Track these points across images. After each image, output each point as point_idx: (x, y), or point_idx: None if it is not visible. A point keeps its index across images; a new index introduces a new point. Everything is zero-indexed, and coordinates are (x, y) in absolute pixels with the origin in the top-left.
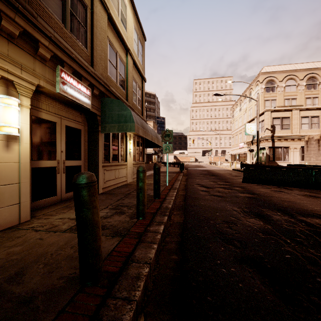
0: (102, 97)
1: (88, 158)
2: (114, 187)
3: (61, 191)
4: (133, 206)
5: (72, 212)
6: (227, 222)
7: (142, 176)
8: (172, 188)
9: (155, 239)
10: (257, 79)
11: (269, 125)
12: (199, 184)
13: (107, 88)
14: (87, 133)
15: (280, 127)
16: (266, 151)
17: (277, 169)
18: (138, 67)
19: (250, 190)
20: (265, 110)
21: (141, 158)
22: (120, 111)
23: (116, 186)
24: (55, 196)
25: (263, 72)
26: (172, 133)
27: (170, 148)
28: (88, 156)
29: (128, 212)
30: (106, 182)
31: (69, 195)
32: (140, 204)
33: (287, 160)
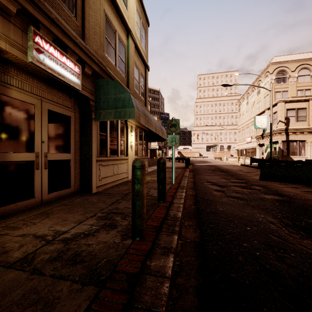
0: (96, 78)
1: (79, 151)
2: (112, 185)
3: (42, 192)
4: (129, 214)
5: (46, 223)
6: (271, 247)
7: (140, 174)
8: (180, 187)
9: (159, 297)
10: (266, 70)
11: (282, 117)
12: (210, 182)
13: (102, 68)
14: (79, 121)
15: (295, 119)
16: (279, 145)
17: (304, 165)
18: (141, 53)
19: (274, 190)
20: (278, 101)
21: (144, 153)
22: (117, 94)
23: (114, 184)
24: (32, 198)
25: (273, 63)
26: (179, 123)
27: (176, 140)
28: (79, 149)
29: (121, 225)
30: (102, 180)
31: (53, 196)
32: (137, 218)
33: (303, 155)
